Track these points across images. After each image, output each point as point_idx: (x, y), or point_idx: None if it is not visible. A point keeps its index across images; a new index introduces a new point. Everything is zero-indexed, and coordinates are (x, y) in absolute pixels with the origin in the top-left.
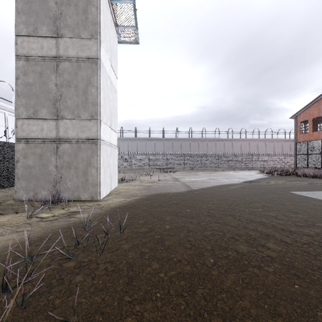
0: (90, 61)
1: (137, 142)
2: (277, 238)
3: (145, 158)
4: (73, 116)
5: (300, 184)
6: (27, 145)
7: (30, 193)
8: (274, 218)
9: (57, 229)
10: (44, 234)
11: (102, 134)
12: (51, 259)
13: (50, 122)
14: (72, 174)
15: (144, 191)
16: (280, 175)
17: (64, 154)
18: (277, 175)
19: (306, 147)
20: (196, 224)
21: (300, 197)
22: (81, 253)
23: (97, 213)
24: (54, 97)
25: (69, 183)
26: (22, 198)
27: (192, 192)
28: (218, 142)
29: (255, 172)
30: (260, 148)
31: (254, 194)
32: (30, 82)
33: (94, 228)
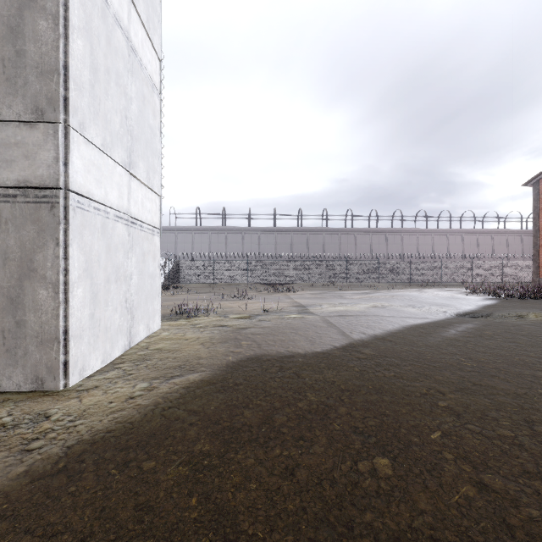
0: None
1: (226, 236)
2: None
3: (241, 264)
4: None
5: None
6: None
7: None
8: None
9: None
10: None
11: (80, 174)
12: None
13: None
14: None
15: (221, 349)
16: (520, 299)
17: None
18: (513, 299)
19: None
20: None
21: None
22: None
23: None
24: None
25: None
26: None
27: (358, 353)
28: (375, 235)
29: (455, 291)
30: (452, 246)
31: None
32: None
33: None
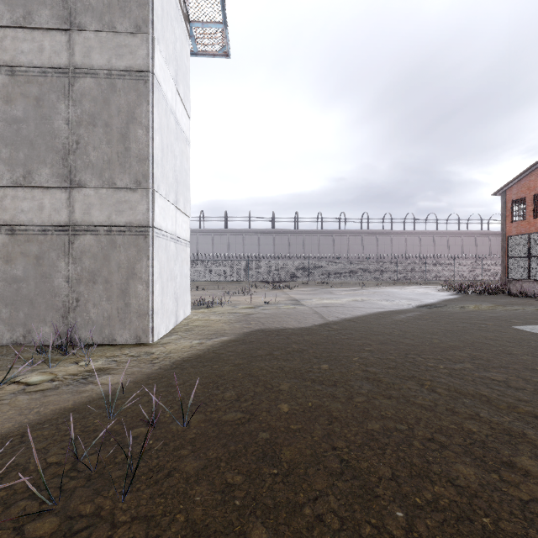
0: (134, 77)
1: (228, 237)
2: (534, 441)
3: (242, 264)
4: (100, 182)
5: (523, 312)
6: (12, 237)
7: (17, 331)
8: (504, 385)
9: (48, 414)
10: (16, 428)
11: (157, 216)
12: (1, 509)
13: (57, 194)
14: (98, 294)
15: (238, 326)
16: (480, 294)
17: (84, 256)
18: (475, 294)
19: (527, 245)
20: (346, 401)
21: (536, 339)
22: (83, 485)
23: (142, 372)
24: (64, 146)
25: (93, 311)
26: (3, 341)
27: (329, 328)
28: (366, 236)
29: (433, 288)
30: (438, 246)
31: (445, 331)
32: (17, 117)
33: (130, 410)
